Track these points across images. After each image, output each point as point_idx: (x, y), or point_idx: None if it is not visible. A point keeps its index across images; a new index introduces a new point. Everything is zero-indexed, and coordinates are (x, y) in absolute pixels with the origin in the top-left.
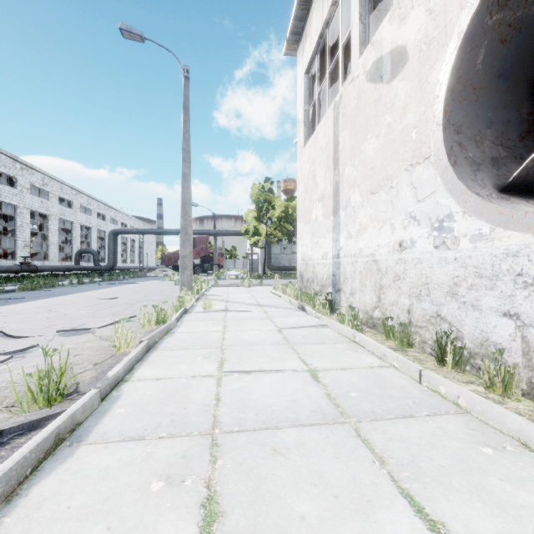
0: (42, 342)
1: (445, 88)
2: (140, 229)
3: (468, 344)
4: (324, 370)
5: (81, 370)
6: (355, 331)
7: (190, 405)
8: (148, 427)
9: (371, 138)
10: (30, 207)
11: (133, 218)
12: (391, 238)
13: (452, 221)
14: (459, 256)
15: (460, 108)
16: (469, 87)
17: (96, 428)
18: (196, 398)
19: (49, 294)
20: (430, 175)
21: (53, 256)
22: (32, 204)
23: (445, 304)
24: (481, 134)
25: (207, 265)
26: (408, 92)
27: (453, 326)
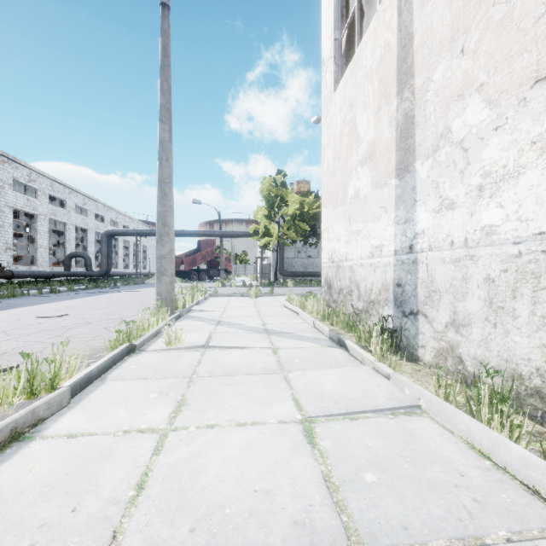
0: None
1: None
2: (137, 230)
3: None
4: None
5: None
6: None
7: None
8: None
9: None
10: (13, 205)
11: (136, 220)
12: None
13: None
14: None
15: None
16: None
17: None
18: None
19: None
20: None
21: (42, 260)
22: (16, 201)
23: None
24: None
25: (213, 271)
26: None
27: None
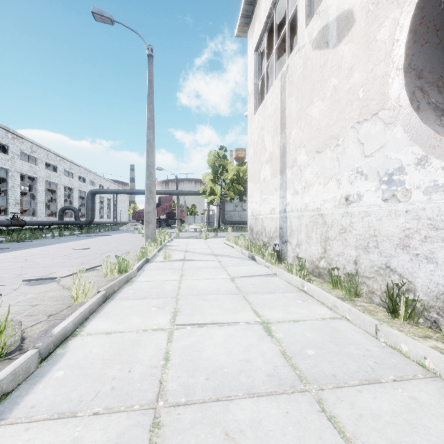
0: (7, 291)
1: (407, 30)
2: (114, 190)
3: (421, 296)
4: (277, 322)
5: (33, 323)
6: (303, 281)
7: (136, 367)
8: (84, 398)
9: (317, 101)
10: (20, 171)
11: (109, 180)
12: (337, 193)
13: (403, 174)
14: (411, 208)
15: (421, 51)
16: (432, 28)
17: (24, 399)
18: (144, 357)
19: (31, 245)
20: (378, 130)
21: (41, 212)
22: (22, 168)
23: (395, 256)
24: (443, 80)
25: (171, 220)
26: (355, 53)
27: (404, 278)
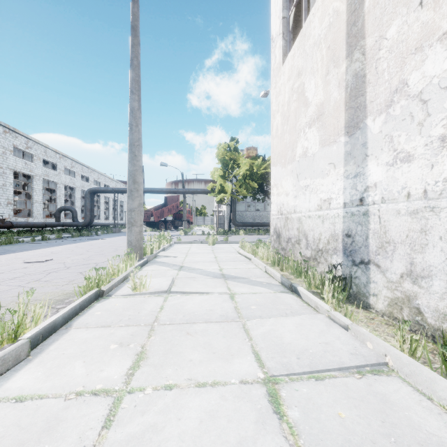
0: None
1: None
2: (114, 188)
3: None
4: None
5: None
6: None
7: None
8: None
9: None
10: (13, 168)
11: (114, 180)
12: None
13: None
14: None
15: None
16: None
17: None
18: None
19: None
20: None
21: (37, 213)
22: (16, 165)
23: None
24: None
25: (178, 222)
26: None
27: None
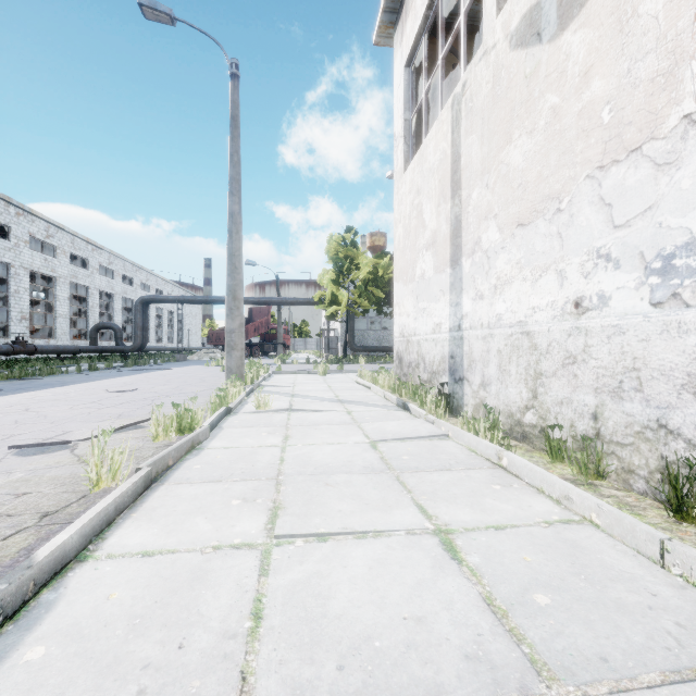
0: None
1: None
2: (178, 297)
3: None
4: (465, 530)
5: (9, 532)
6: (499, 448)
7: (194, 636)
8: None
9: (519, 138)
10: (29, 266)
11: (170, 282)
12: (559, 294)
13: (695, 255)
14: None
15: None
16: None
17: None
18: (211, 611)
19: (41, 385)
20: (642, 179)
21: (62, 333)
22: (33, 262)
23: (679, 406)
24: None
25: (268, 345)
26: (593, 44)
27: None
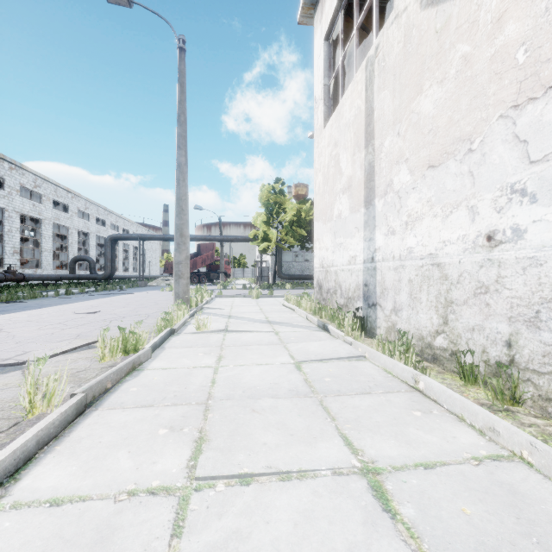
0: None
1: None
2: (140, 235)
3: None
4: (393, 468)
5: None
6: (416, 372)
7: None
8: None
9: (430, 88)
10: (20, 210)
11: (135, 224)
12: (470, 228)
13: None
14: None
15: None
16: None
17: None
18: None
19: (22, 307)
20: None
21: (47, 264)
22: (23, 207)
23: None
24: None
25: (213, 274)
26: None
27: None
